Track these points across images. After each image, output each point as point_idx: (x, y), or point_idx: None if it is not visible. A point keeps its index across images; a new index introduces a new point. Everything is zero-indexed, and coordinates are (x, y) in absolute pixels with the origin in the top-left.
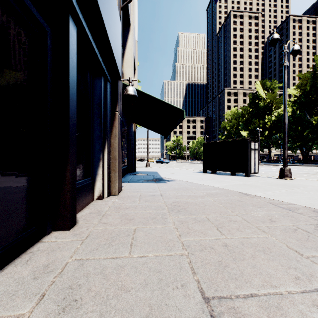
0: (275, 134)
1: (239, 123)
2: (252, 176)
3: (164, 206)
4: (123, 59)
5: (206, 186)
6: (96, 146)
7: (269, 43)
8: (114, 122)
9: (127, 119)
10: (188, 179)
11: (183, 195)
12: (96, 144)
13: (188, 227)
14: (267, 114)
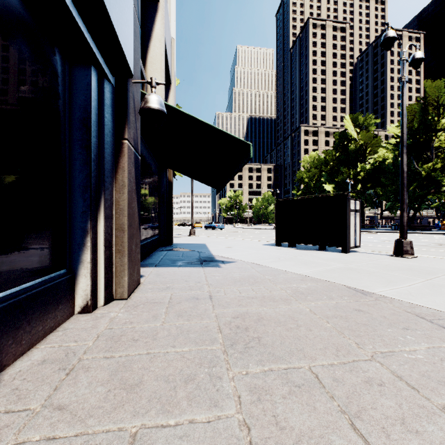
0: (370, 189)
1: (321, 173)
2: (351, 251)
3: (216, 331)
4: (147, 58)
5: (288, 272)
6: (78, 206)
7: (380, 45)
8: (119, 160)
9: (159, 161)
10: (254, 258)
11: (251, 297)
12: (79, 202)
13: (275, 417)
14: (359, 161)
